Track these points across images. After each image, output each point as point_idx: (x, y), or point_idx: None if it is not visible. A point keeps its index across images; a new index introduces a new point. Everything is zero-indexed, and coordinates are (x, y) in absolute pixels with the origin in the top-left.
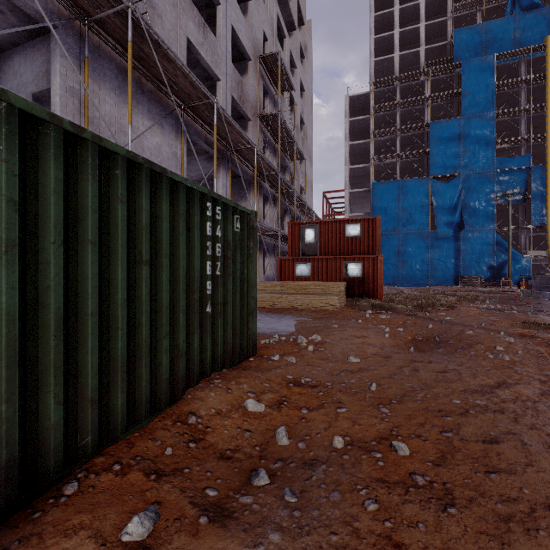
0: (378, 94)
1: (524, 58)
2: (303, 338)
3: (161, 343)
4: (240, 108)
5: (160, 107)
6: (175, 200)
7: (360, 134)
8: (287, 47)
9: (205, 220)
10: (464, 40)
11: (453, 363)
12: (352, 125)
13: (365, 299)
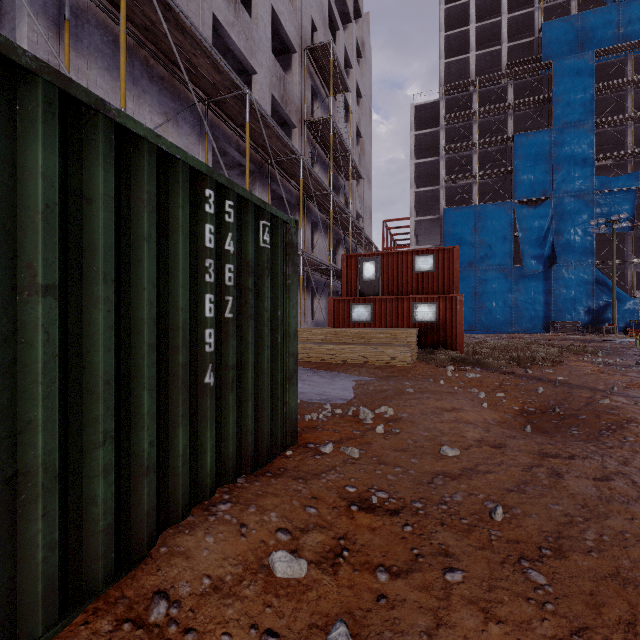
0: (450, 103)
1: (631, 54)
2: (368, 411)
3: (92, 456)
4: (282, 111)
5: (175, 100)
6: (133, 172)
7: (428, 151)
8: (341, 42)
9: (203, 220)
10: (555, 35)
11: (611, 460)
12: (419, 139)
13: (441, 350)
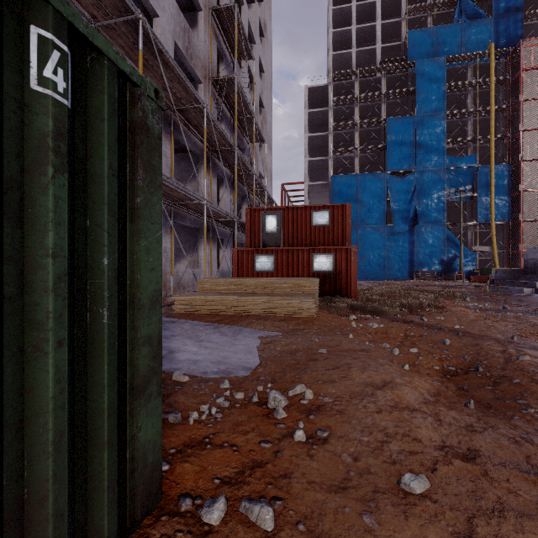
0: (337, 88)
1: (471, 63)
2: (280, 397)
3: None
4: (187, 63)
5: None
6: None
7: (319, 127)
8: (245, 16)
9: None
10: (417, 42)
11: None
12: (311, 116)
13: (338, 298)
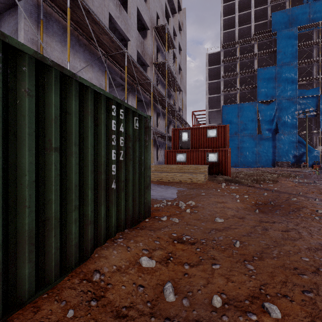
0: (226, 52)
1: (315, 28)
2: (183, 203)
3: (70, 215)
4: (142, 58)
5: (91, 55)
6: (84, 101)
7: (215, 76)
8: (171, 23)
9: (111, 118)
10: (278, 19)
11: (291, 224)
12: (210, 71)
13: (220, 176)
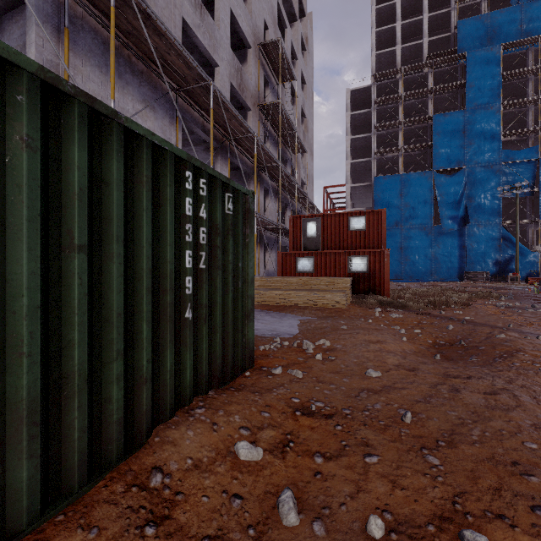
0: (380, 88)
1: (531, 47)
2: (310, 343)
3: (109, 368)
4: (239, 97)
5: (152, 90)
6: (135, 161)
7: (361, 128)
8: (288, 38)
9: (184, 195)
10: (468, 31)
11: (499, 380)
12: (354, 119)
13: (371, 296)
